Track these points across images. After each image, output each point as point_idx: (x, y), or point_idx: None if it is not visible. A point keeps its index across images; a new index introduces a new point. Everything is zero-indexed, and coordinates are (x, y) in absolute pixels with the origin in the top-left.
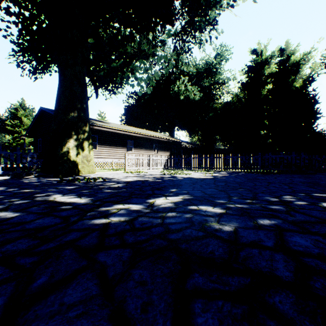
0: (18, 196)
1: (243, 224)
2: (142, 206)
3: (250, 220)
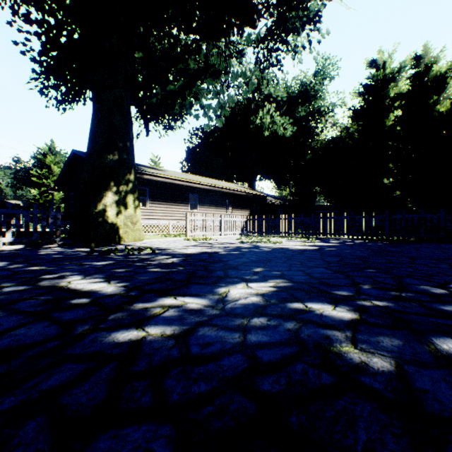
0: (16, 278)
1: (409, 352)
2: (207, 301)
3: (419, 340)
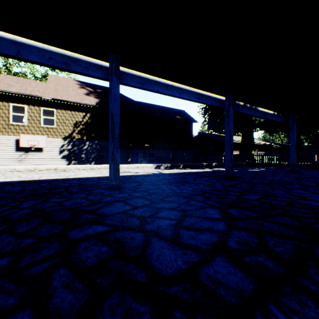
0: None
1: None
2: None
3: None
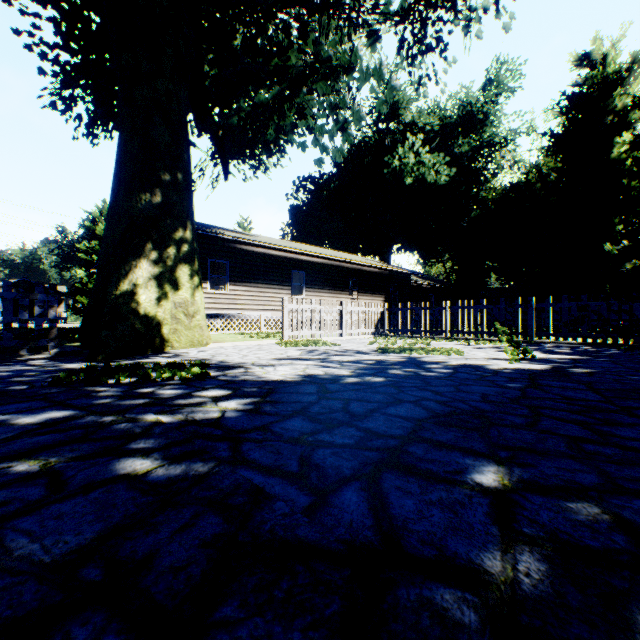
0: None
1: None
2: None
3: None
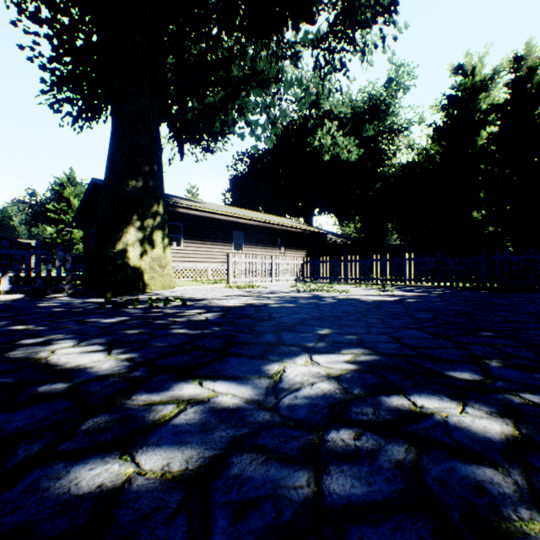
0: None
1: None
2: (250, 392)
3: None
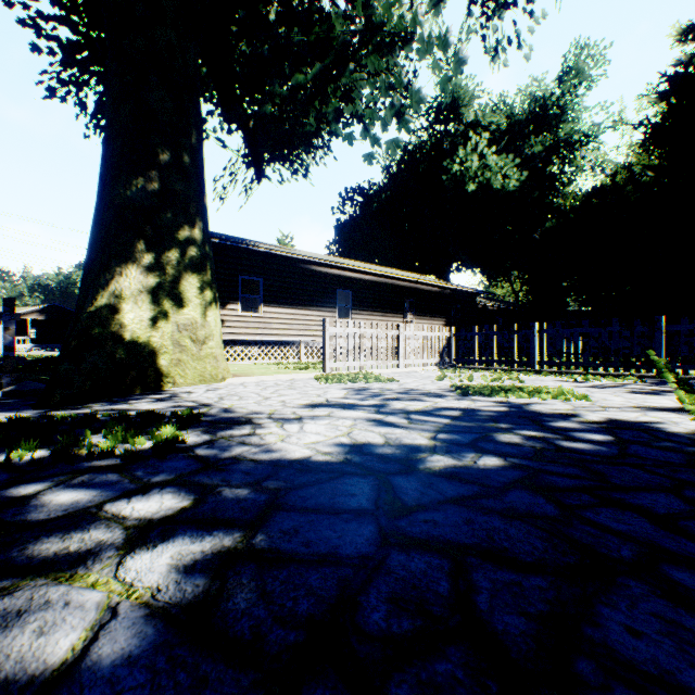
0: None
1: None
2: None
3: None
